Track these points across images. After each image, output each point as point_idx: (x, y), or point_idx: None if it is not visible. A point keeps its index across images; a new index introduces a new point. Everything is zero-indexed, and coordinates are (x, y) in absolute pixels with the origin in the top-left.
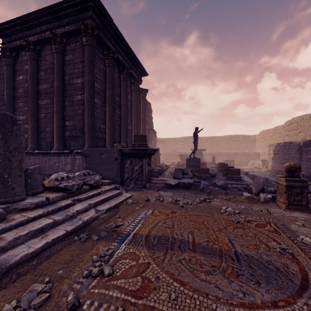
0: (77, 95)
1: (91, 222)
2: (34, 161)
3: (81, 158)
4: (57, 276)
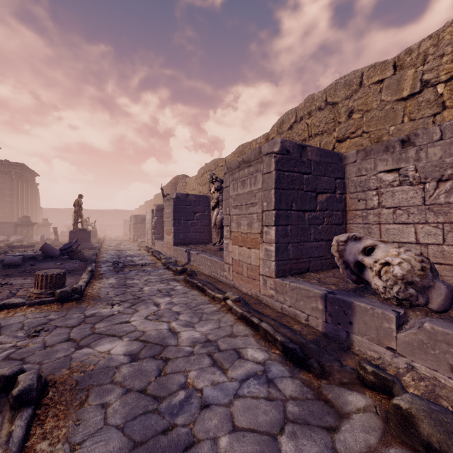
0: (7, 199)
1: None
2: None
3: None
4: None
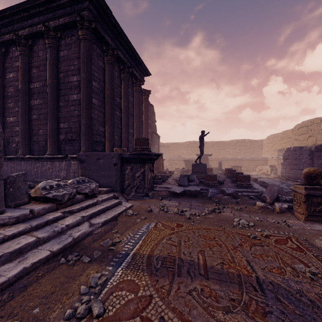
0: (72, 95)
1: (83, 239)
2: (25, 167)
3: (77, 164)
4: (30, 318)
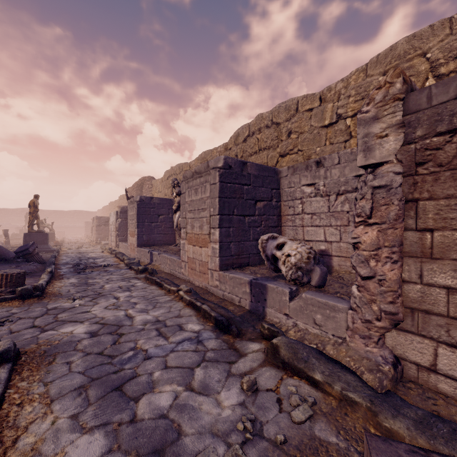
0: None
1: None
2: None
3: None
4: None
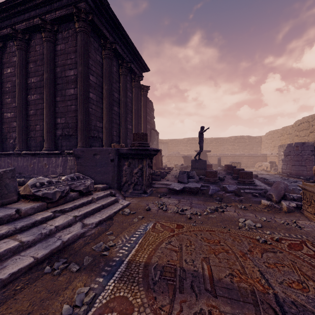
0: (69, 89)
1: (74, 242)
2: (22, 163)
3: (74, 160)
4: None
